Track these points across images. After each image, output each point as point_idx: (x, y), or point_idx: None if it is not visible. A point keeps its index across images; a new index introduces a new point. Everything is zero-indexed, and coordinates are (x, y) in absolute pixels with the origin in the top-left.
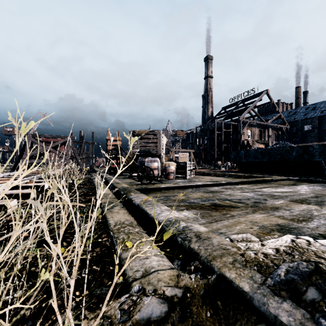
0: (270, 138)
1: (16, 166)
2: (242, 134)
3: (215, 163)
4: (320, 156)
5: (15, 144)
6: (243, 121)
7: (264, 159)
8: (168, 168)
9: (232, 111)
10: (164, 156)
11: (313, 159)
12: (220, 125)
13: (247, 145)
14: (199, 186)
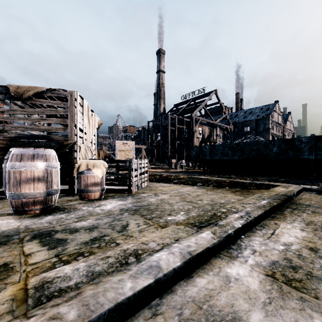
0: (218, 137)
1: None
2: (195, 132)
3: (168, 161)
4: (310, 152)
5: None
6: (196, 118)
7: (234, 156)
8: (86, 174)
9: (184, 108)
10: (93, 149)
11: (301, 156)
12: (173, 121)
13: (208, 140)
14: (173, 276)
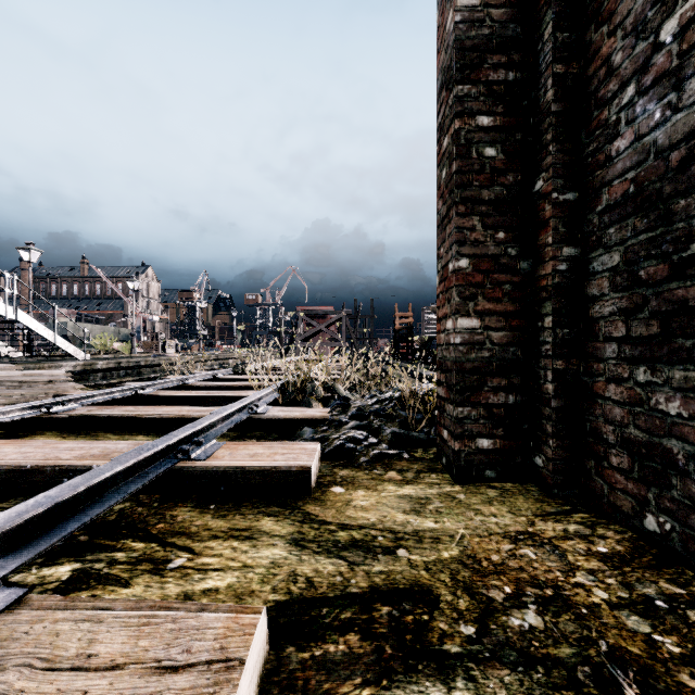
0: None
1: (287, 351)
2: None
3: None
4: None
5: (280, 323)
6: None
7: None
8: None
9: None
10: None
11: None
12: None
13: None
14: None
